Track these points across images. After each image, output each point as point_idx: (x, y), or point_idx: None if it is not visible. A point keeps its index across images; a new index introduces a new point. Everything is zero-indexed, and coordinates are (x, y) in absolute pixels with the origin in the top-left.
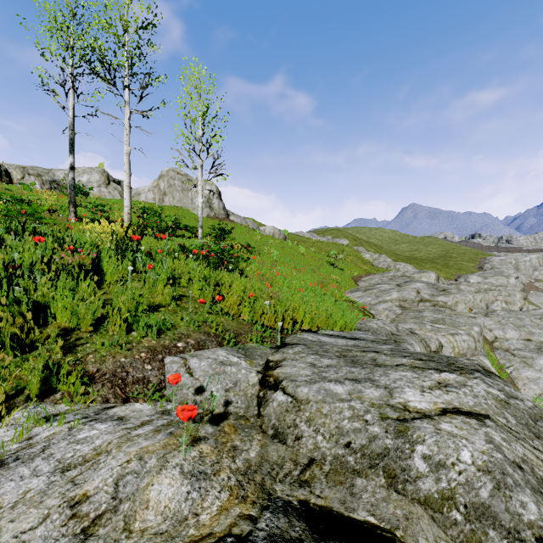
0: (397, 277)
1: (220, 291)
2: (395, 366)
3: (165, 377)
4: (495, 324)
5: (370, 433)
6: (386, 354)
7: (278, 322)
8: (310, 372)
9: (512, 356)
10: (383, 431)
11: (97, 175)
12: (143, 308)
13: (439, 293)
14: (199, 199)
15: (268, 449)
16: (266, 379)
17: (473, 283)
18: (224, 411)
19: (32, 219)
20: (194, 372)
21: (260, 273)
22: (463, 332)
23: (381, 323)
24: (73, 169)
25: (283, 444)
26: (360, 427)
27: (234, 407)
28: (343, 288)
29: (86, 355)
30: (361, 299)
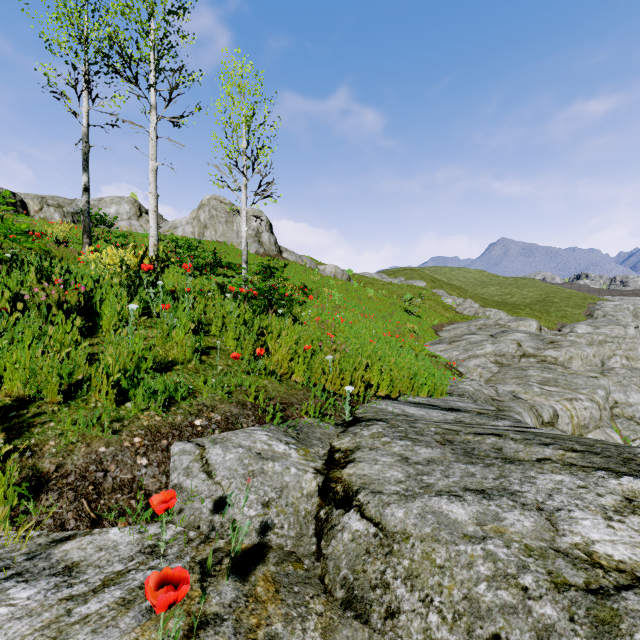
0: (488, 326)
1: (265, 342)
2: (537, 463)
3: (169, 477)
4: (613, 385)
5: (536, 618)
6: (514, 439)
7: (346, 387)
8: (403, 475)
9: (639, 426)
10: (565, 617)
11: (127, 205)
12: (148, 366)
13: (546, 347)
14: (243, 227)
15: (336, 639)
16: (331, 487)
17: (584, 334)
18: (259, 542)
19: (7, 242)
20: (215, 470)
21: (319, 320)
22: (584, 396)
23: (476, 385)
24: (87, 190)
25: (364, 623)
26: (513, 601)
27: (277, 536)
28: (421, 340)
29: (43, 442)
30: (445, 354)
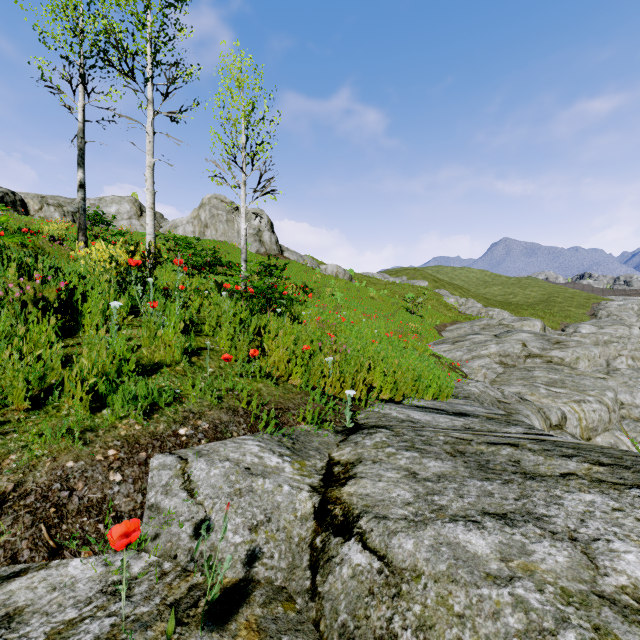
0: (492, 326)
1: (261, 342)
2: (562, 479)
3: (146, 496)
4: (619, 386)
5: None
6: (532, 450)
7: (347, 391)
8: (411, 495)
9: None
10: None
11: (127, 205)
12: (130, 368)
13: (552, 347)
14: (242, 225)
15: None
16: (328, 509)
17: (589, 334)
18: (245, 576)
19: None
20: (197, 488)
21: (319, 319)
22: (593, 398)
23: (482, 386)
24: (83, 187)
25: None
26: None
27: (265, 568)
28: (424, 340)
29: (3, 456)
30: (448, 354)
